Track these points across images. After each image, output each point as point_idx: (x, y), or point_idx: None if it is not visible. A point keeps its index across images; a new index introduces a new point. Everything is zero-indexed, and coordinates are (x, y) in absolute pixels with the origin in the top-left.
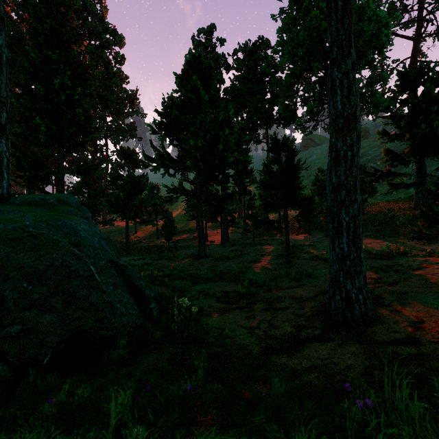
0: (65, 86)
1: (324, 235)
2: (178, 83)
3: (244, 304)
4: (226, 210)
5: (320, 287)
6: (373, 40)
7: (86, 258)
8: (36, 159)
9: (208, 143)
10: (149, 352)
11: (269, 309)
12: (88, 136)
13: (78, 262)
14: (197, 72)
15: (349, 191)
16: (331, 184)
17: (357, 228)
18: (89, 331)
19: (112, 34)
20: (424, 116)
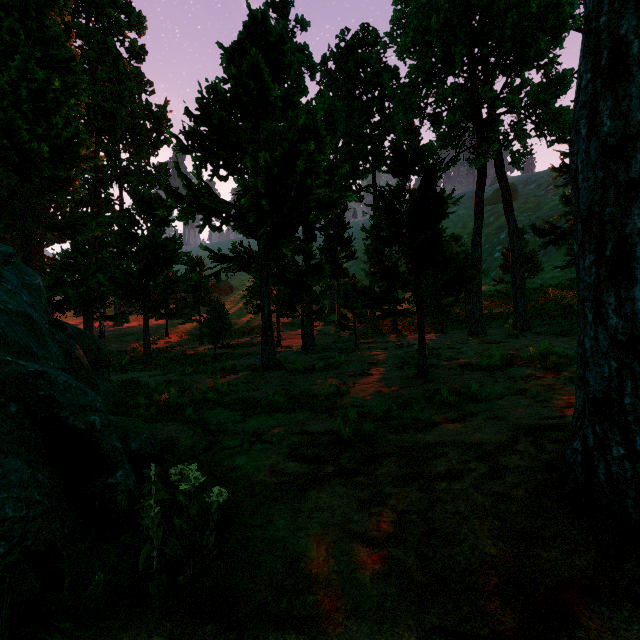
0: (30, 74)
1: (467, 334)
2: (226, 62)
3: (352, 465)
4: (311, 297)
5: (509, 419)
6: (549, 15)
7: None
8: None
9: (279, 164)
10: None
11: (416, 478)
12: (76, 166)
13: None
14: (261, 50)
15: None
16: (597, 143)
17: None
18: None
19: (124, 10)
20: None
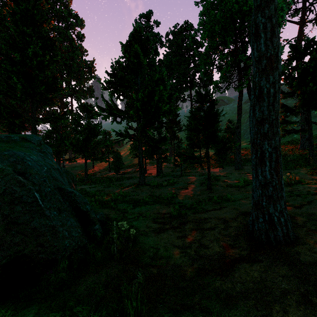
0: (37, 54)
1: (234, 168)
2: (123, 50)
3: (176, 225)
4: (161, 150)
5: (239, 209)
6: None
7: (31, 185)
8: (14, 110)
9: (147, 96)
10: (89, 273)
11: (198, 229)
12: (55, 93)
13: (22, 189)
14: (138, 43)
15: (272, 124)
16: (255, 119)
17: (279, 158)
18: (29, 256)
19: (74, 18)
20: (311, 78)
